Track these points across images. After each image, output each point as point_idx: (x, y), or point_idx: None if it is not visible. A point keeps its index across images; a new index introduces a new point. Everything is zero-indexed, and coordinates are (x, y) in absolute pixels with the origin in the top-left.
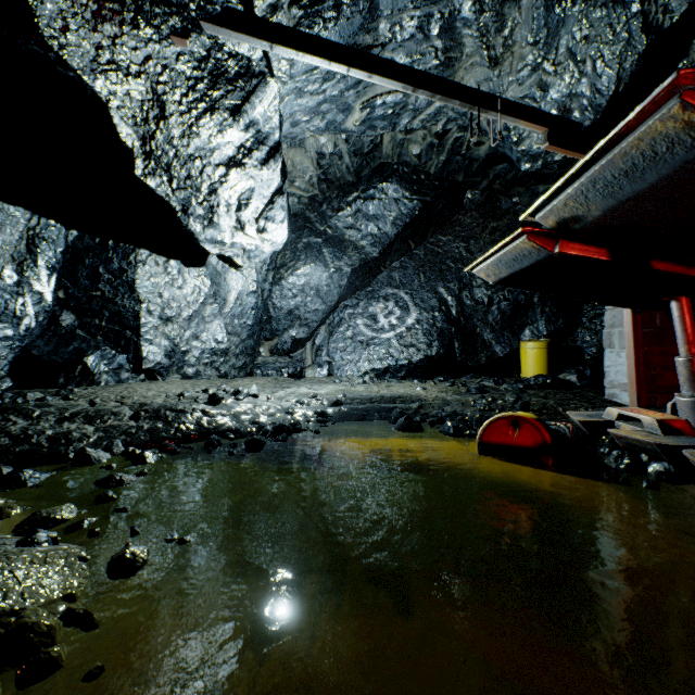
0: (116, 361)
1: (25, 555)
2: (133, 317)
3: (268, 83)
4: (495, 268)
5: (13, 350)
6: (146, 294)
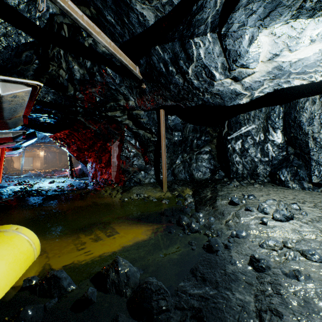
0: (298, 175)
1: (133, 194)
2: (305, 146)
3: (152, 54)
4: (18, 103)
5: (270, 166)
6: (309, 128)
